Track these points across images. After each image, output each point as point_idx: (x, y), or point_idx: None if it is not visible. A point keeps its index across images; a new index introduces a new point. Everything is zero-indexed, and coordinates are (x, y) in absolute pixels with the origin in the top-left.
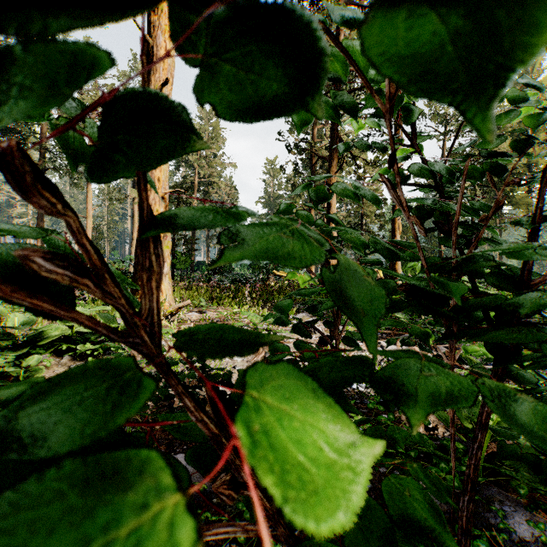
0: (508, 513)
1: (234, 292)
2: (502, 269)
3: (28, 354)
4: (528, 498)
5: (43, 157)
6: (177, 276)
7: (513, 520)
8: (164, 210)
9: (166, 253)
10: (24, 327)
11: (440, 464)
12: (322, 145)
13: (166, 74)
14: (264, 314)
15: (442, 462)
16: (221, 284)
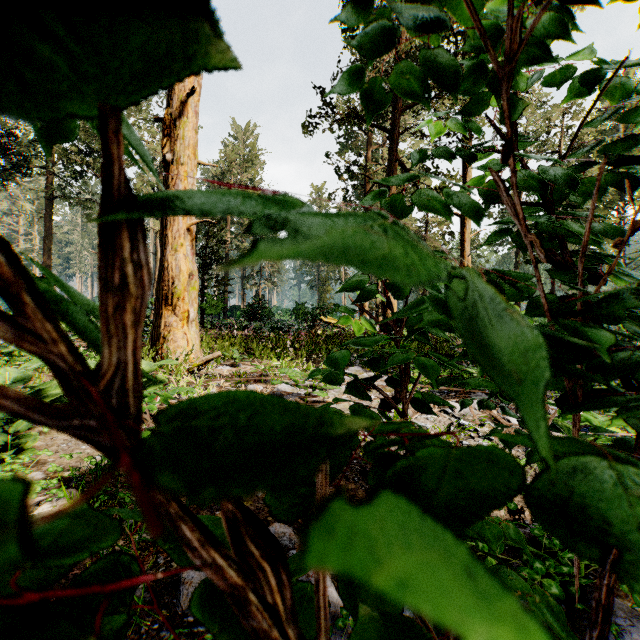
0: (622, 628)
1: (274, 342)
2: (628, 311)
3: None
4: None
5: (50, 184)
6: (207, 323)
7: (630, 639)
8: (190, 244)
9: (192, 295)
10: (16, 385)
11: (534, 563)
12: (378, 169)
13: (192, 83)
14: (309, 369)
15: (536, 561)
16: (259, 332)
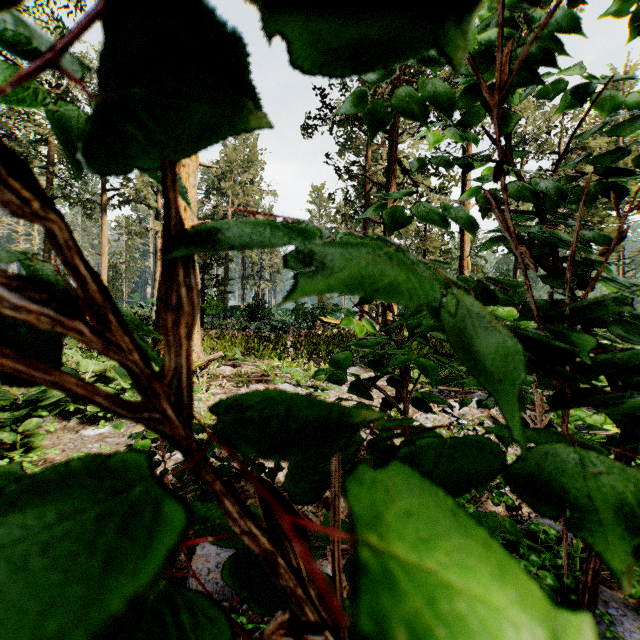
0: (615, 617)
1: (274, 342)
2: (617, 315)
3: (28, 416)
4: (637, 597)
5: (50, 184)
6: (207, 323)
7: (622, 627)
8: None
9: None
10: None
11: (530, 556)
12: (378, 170)
13: None
14: (310, 369)
15: (532, 554)
16: (259, 332)
